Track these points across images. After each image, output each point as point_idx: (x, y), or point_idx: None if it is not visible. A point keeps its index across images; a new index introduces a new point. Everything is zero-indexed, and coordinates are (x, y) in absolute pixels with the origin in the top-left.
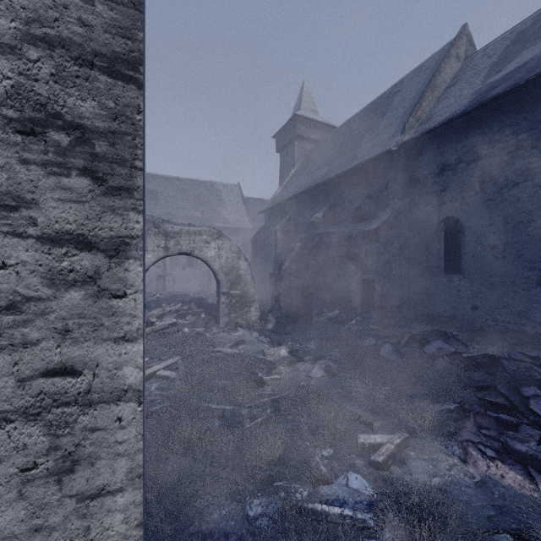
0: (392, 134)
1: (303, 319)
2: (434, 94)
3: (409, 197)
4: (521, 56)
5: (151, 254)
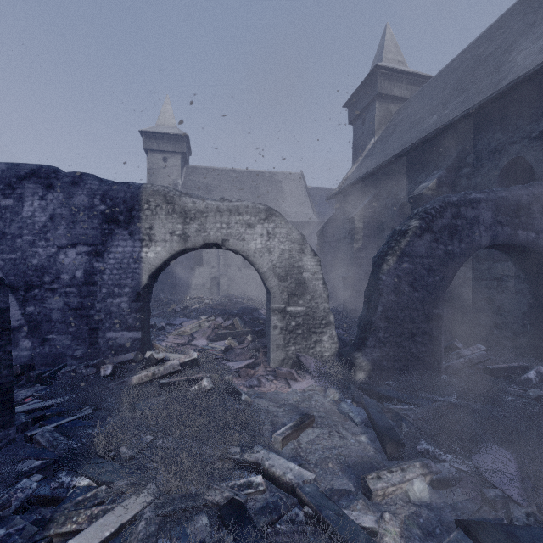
0: None
1: (424, 363)
2: None
3: None
4: None
5: (161, 247)
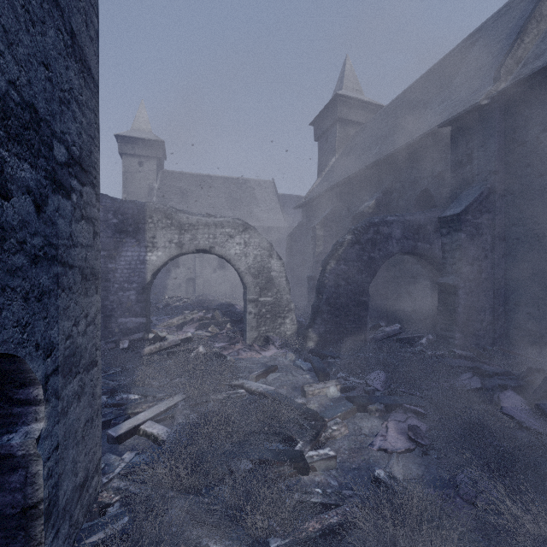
0: (477, 87)
1: (355, 335)
2: (541, 26)
3: (507, 169)
4: None
5: (162, 252)
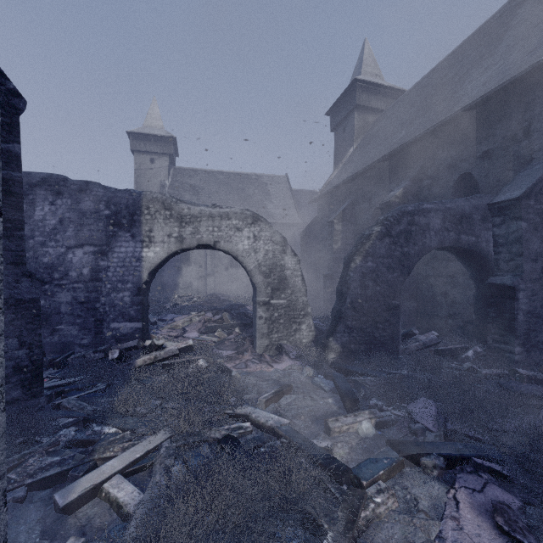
0: (535, 45)
1: (385, 346)
2: None
3: None
4: None
5: (160, 247)
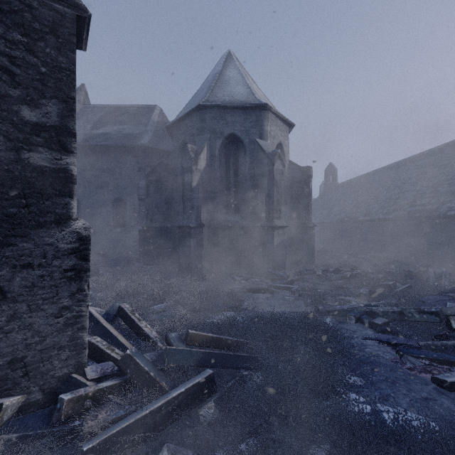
0: None
1: None
2: None
3: None
4: (106, 127)
5: None
